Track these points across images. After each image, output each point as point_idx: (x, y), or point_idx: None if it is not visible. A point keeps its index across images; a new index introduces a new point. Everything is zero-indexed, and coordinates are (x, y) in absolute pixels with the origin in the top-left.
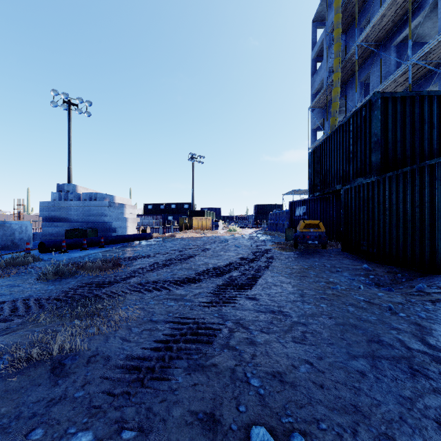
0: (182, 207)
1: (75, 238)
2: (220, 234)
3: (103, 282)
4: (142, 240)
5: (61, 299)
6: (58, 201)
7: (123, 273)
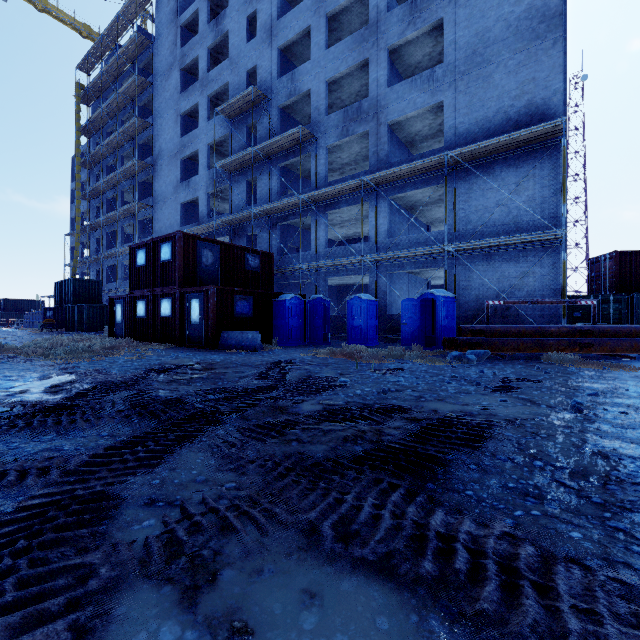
0: None
1: None
2: None
3: None
4: None
5: None
6: None
7: None
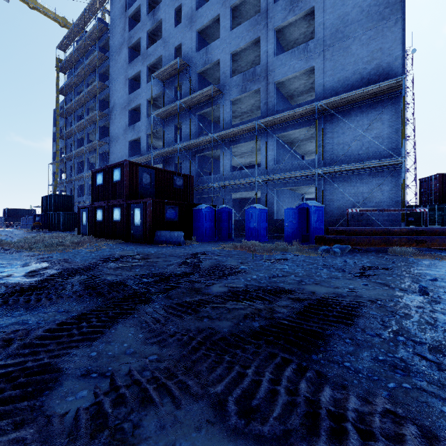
0: None
1: None
2: None
3: None
4: None
5: None
6: None
7: None
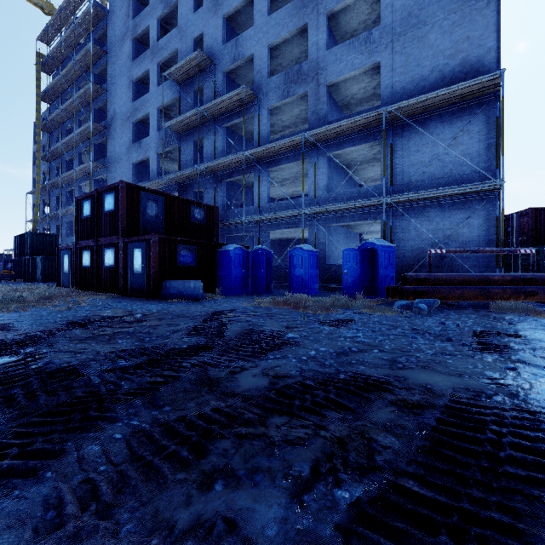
0: None
1: None
2: None
3: None
4: None
5: None
6: None
7: None
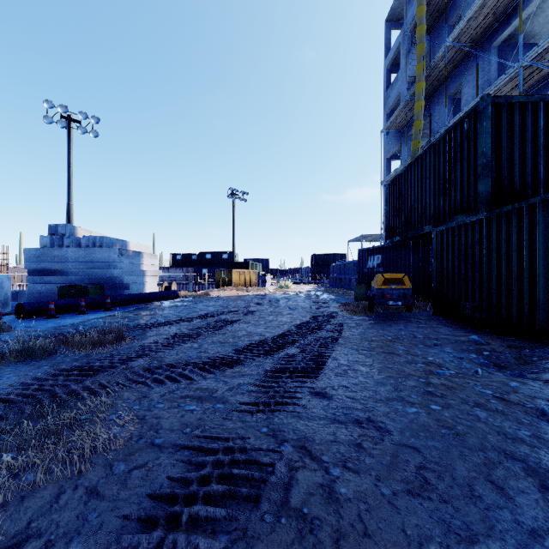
0: (220, 257)
1: (71, 297)
2: (269, 292)
3: (91, 366)
4: (165, 300)
5: (4, 404)
6: (49, 248)
7: (127, 350)
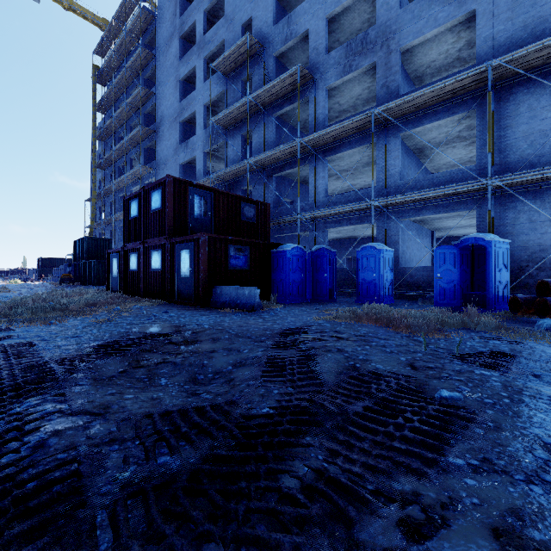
0: None
1: None
2: None
3: None
4: None
5: None
6: None
7: None
